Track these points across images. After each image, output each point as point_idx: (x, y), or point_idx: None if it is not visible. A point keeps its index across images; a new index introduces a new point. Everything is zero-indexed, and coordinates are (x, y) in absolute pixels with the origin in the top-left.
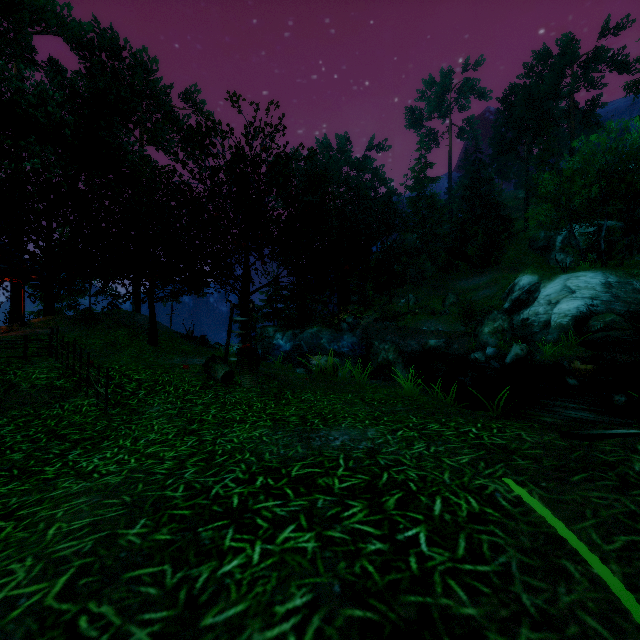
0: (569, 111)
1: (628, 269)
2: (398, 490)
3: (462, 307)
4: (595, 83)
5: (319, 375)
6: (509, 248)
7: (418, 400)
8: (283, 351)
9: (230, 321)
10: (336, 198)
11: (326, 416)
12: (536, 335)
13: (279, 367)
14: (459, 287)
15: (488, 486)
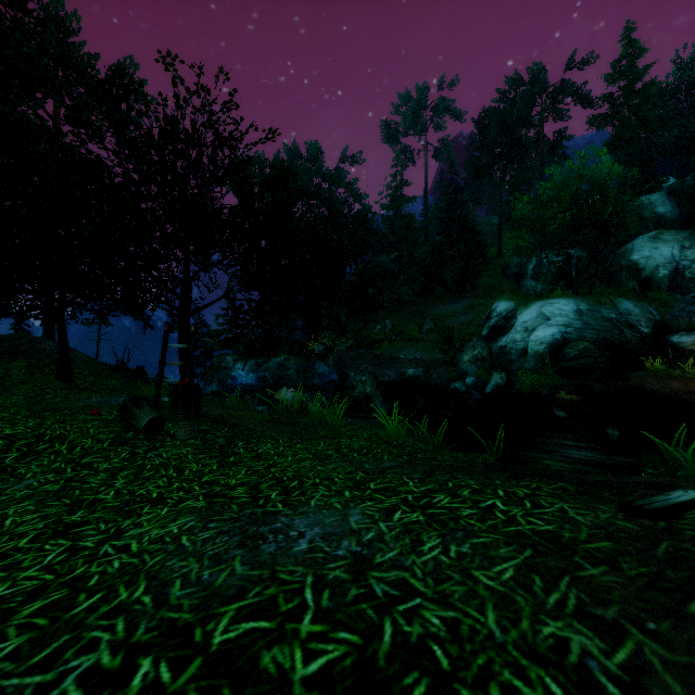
0: (539, 140)
1: (597, 297)
2: (416, 673)
3: (441, 334)
4: (562, 115)
5: (284, 415)
6: (484, 274)
7: (404, 444)
8: (244, 384)
9: (163, 349)
10: (305, 197)
11: (289, 484)
12: (514, 363)
13: (235, 405)
14: (436, 313)
15: (568, 641)
